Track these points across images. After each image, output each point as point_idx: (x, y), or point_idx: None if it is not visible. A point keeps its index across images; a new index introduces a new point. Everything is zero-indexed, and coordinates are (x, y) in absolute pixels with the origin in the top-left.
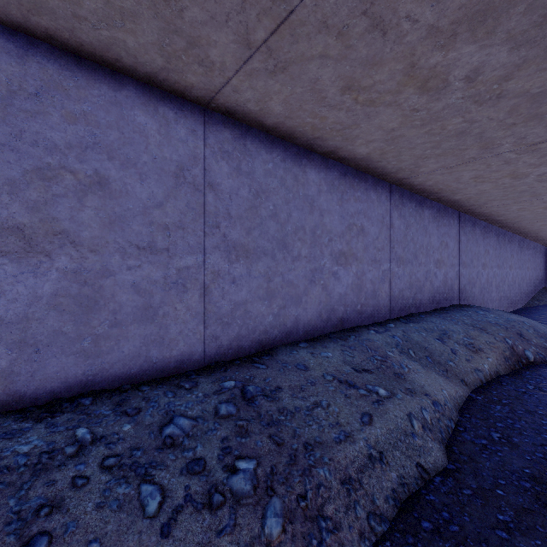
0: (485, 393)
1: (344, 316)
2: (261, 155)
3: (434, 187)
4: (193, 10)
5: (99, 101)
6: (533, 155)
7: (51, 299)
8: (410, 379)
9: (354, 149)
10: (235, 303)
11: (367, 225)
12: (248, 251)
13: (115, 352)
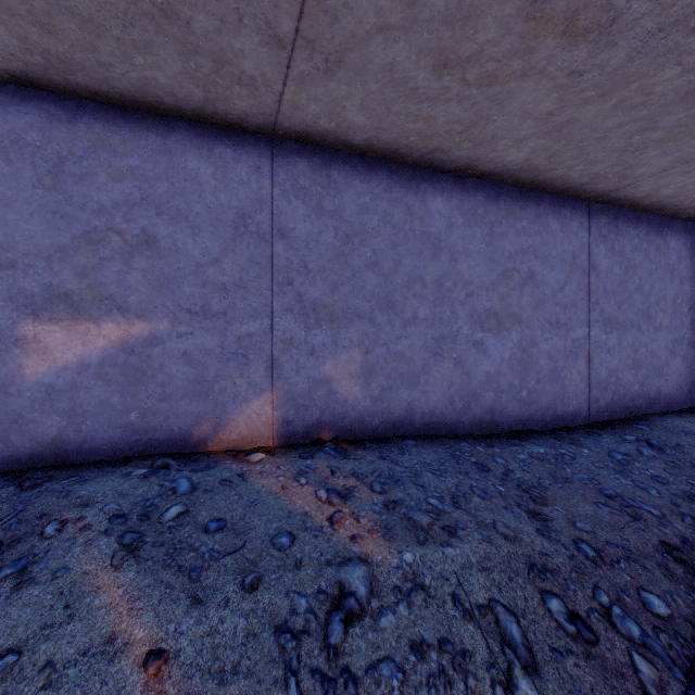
0: None
1: None
2: (628, 232)
3: None
4: (651, 152)
5: (530, 216)
6: None
7: (508, 361)
8: None
9: None
10: (609, 371)
11: None
12: (618, 323)
13: (538, 403)
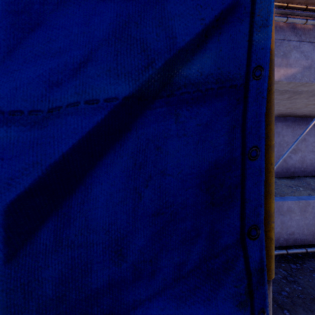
0: None
1: (294, 171)
2: None
3: None
4: None
5: None
6: None
7: None
8: None
9: (296, 114)
10: None
11: (307, 137)
12: None
13: None
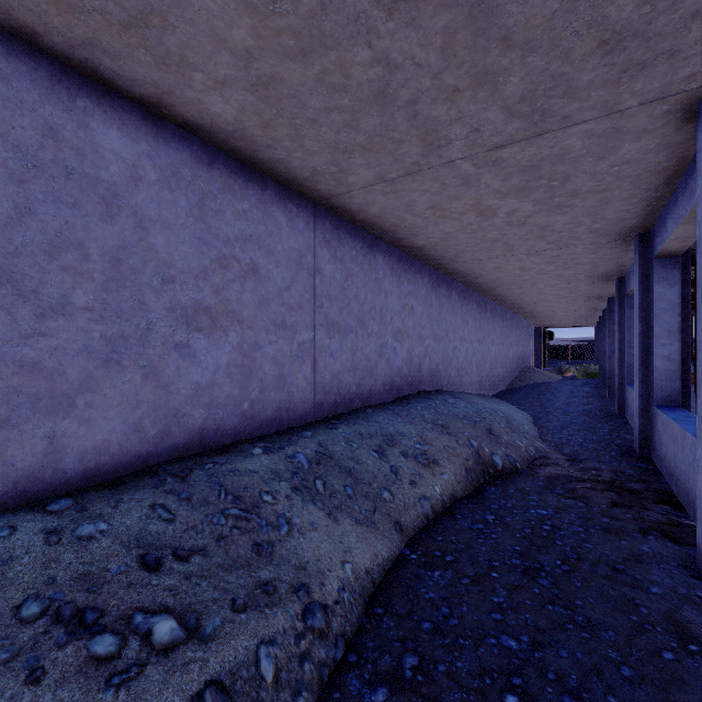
0: (425, 543)
1: (209, 426)
2: None
3: (384, 220)
4: None
5: None
6: (496, 174)
7: None
8: (285, 551)
9: (203, 103)
10: None
11: (267, 263)
12: None
13: None
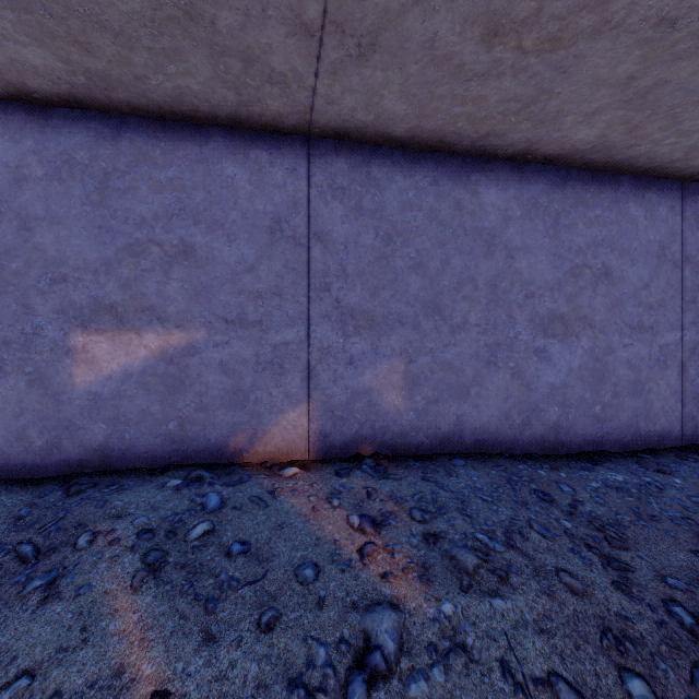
0: None
1: None
2: None
3: None
4: None
5: (605, 203)
6: None
7: (577, 371)
8: None
9: None
10: None
11: None
12: None
13: (615, 420)
